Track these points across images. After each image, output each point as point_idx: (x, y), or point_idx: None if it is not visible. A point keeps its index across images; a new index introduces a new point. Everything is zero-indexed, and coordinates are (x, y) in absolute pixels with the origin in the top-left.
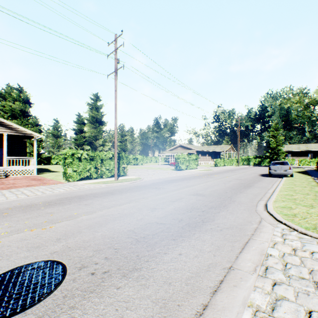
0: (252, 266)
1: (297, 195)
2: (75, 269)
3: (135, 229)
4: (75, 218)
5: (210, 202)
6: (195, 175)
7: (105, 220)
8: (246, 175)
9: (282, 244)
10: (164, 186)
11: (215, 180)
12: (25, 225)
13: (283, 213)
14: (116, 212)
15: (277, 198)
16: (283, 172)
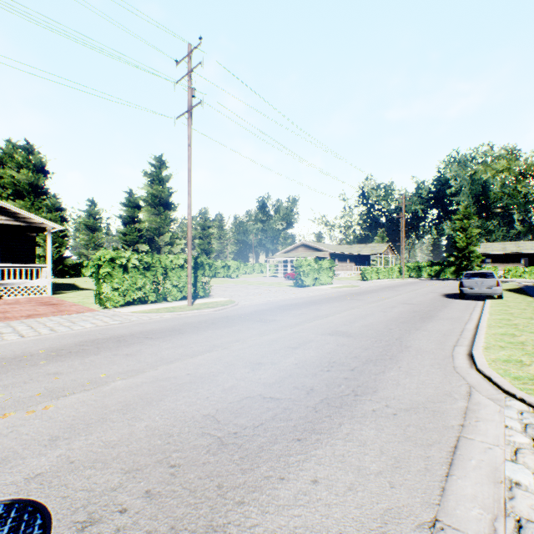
0: (483, 517)
1: (523, 334)
2: (71, 528)
3: (218, 412)
4: (100, 385)
5: (364, 349)
6: (329, 296)
7: (159, 391)
8: (419, 296)
9: (533, 451)
10: (276, 316)
11: (367, 305)
12: None
13: (511, 374)
14: (182, 372)
15: (488, 340)
16: (486, 291)
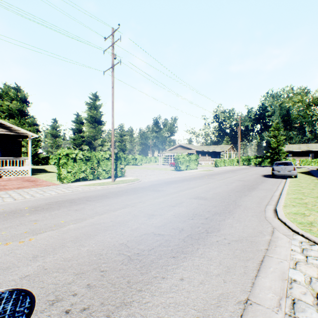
0: (274, 298)
1: (307, 198)
2: (46, 303)
3: (128, 242)
4: (61, 227)
5: (214, 207)
6: (195, 176)
7: (95, 230)
8: (248, 176)
9: (306, 263)
10: (163, 188)
11: (217, 181)
12: (0, 237)
13: (297, 221)
14: (108, 219)
15: (286, 202)
16: (287, 173)
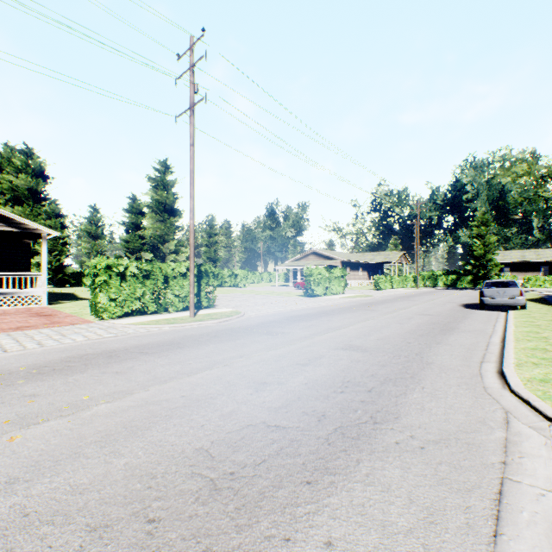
0: None
1: None
2: None
3: (213, 445)
4: (80, 410)
5: (382, 366)
6: (341, 306)
7: (147, 418)
8: (436, 306)
9: None
10: (285, 328)
11: (382, 316)
12: None
13: (551, 397)
14: (177, 393)
15: (519, 356)
16: (509, 301)
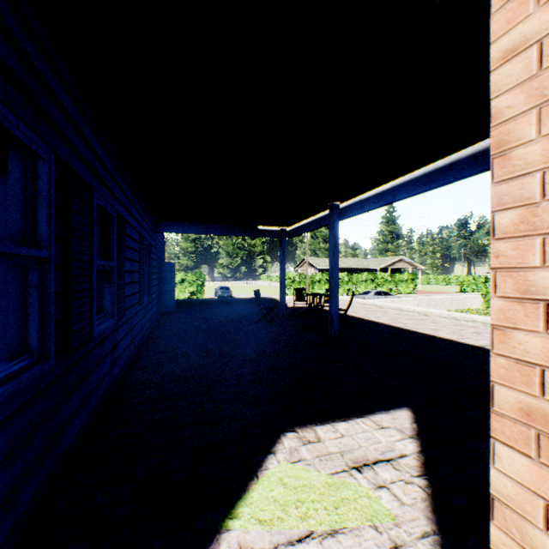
0: None
1: None
2: None
3: None
4: None
5: None
6: None
7: None
8: None
9: None
10: None
11: None
12: None
13: None
14: None
15: None
16: None
